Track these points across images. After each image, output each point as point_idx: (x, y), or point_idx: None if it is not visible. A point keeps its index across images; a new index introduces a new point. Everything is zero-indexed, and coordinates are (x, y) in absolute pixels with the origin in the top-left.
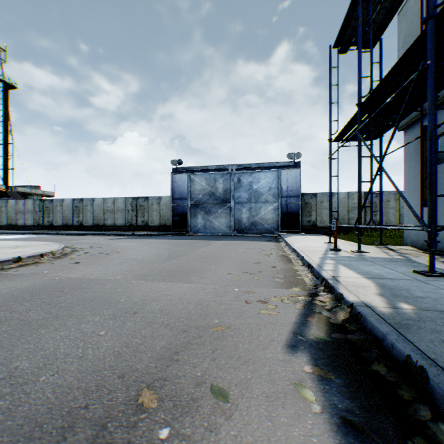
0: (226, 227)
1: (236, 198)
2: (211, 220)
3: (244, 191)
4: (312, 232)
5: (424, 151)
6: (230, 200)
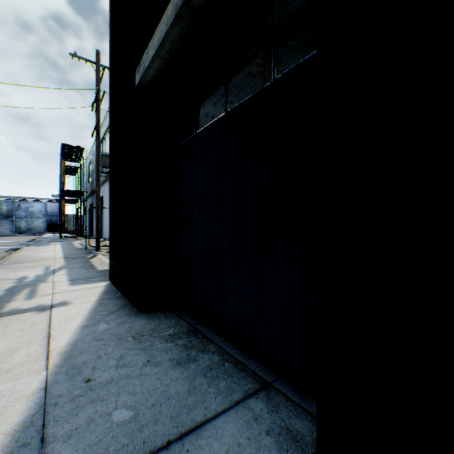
0: (10, 231)
1: (18, 215)
2: None
3: (24, 212)
4: (66, 232)
5: (77, 213)
6: (13, 216)
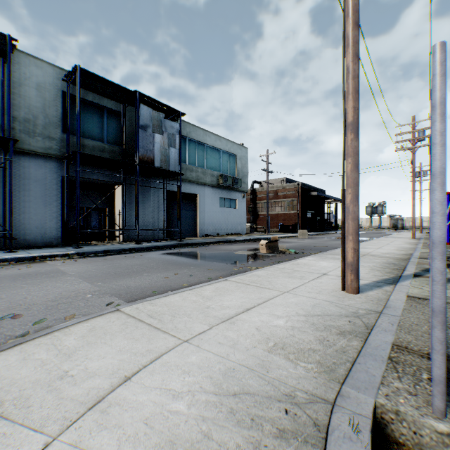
0: None
1: None
2: None
3: None
4: None
5: None
6: None
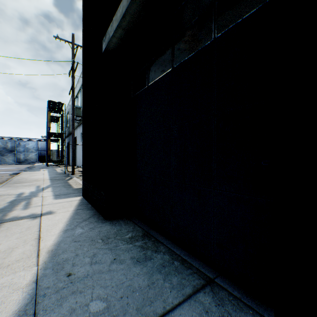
0: (13, 161)
1: (18, 150)
2: (5, 158)
3: (22, 148)
4: (51, 162)
5: (58, 148)
6: (15, 151)
